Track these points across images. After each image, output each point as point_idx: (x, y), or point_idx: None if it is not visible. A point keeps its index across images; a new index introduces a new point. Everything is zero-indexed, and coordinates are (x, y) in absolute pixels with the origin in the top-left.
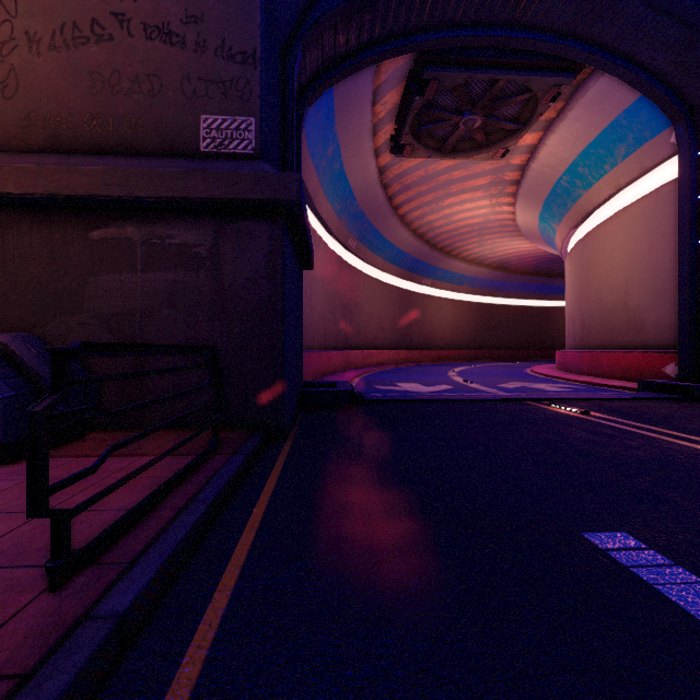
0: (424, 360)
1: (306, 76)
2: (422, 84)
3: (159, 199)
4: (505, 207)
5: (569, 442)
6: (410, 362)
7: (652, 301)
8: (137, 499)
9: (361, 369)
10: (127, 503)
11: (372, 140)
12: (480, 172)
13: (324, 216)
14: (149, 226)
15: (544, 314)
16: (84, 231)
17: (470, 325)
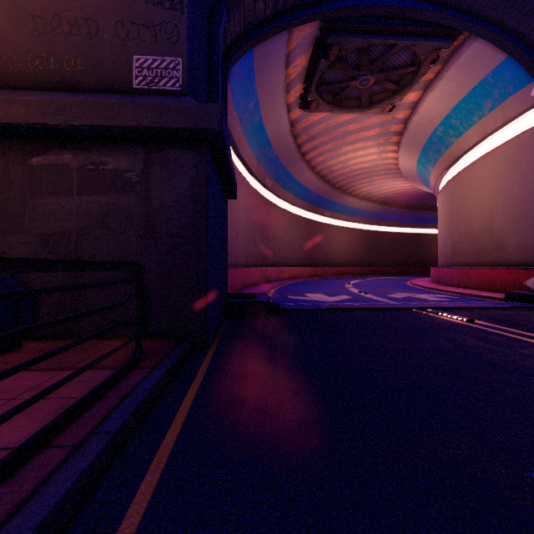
0: (325, 275)
1: (231, 37)
2: (327, 49)
3: (91, 127)
4: (390, 153)
5: (468, 351)
6: (314, 276)
7: (514, 227)
8: (32, 431)
9: (276, 282)
10: (18, 438)
11: (285, 97)
12: (371, 125)
13: (246, 159)
14: (84, 154)
15: (418, 239)
16: (24, 157)
17: (361, 247)
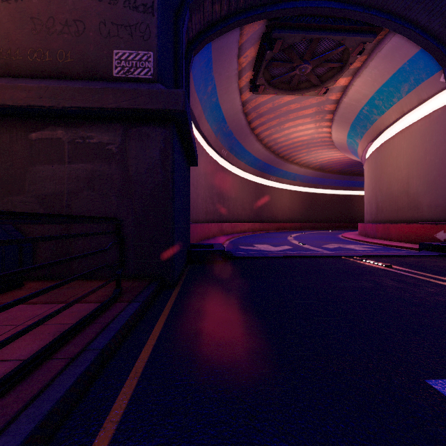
0: (271, 229)
1: (192, 33)
2: (272, 42)
3: (80, 109)
4: (325, 128)
5: (384, 289)
6: (262, 230)
7: (426, 189)
8: (37, 347)
9: (230, 235)
10: (27, 352)
11: (237, 82)
12: (309, 105)
13: (205, 133)
14: (73, 130)
15: (348, 199)
16: (25, 133)
17: (301, 206)
